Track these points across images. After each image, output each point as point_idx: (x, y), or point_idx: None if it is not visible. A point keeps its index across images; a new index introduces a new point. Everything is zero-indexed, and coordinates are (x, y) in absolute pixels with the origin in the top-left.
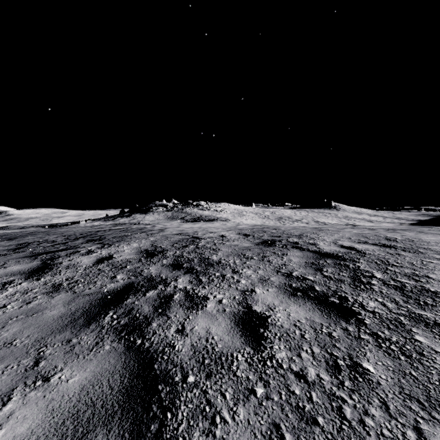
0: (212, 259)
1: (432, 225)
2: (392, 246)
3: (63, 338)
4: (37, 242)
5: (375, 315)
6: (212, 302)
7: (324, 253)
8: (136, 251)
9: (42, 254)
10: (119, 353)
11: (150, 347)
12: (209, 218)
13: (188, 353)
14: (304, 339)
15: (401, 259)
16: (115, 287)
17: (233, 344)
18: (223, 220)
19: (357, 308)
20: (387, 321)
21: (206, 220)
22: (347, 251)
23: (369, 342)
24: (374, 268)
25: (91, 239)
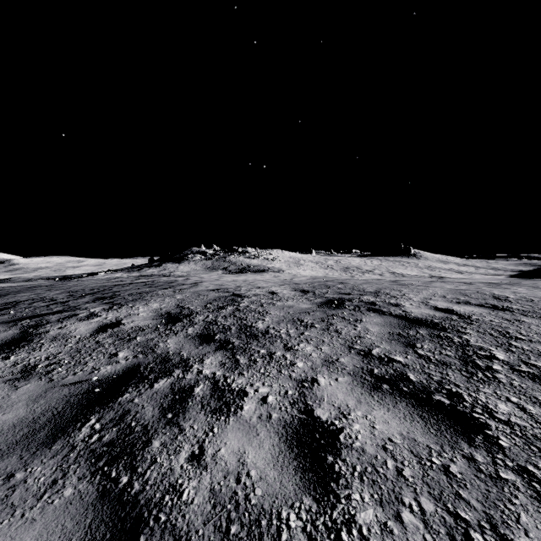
0: (256, 327)
1: (538, 277)
2: (505, 308)
3: (2, 470)
4: (30, 300)
5: (513, 430)
6: (251, 400)
7: (413, 319)
8: (154, 315)
9: (26, 319)
10: (85, 505)
11: (141, 493)
12: (258, 268)
13: (202, 509)
14: (403, 479)
15: (525, 328)
16: (112, 372)
17: (282, 488)
18: (275, 271)
19: (480, 415)
20: (537, 442)
21: (254, 271)
22: (445, 316)
23: (518, 487)
24: (490, 343)
25: (101, 297)
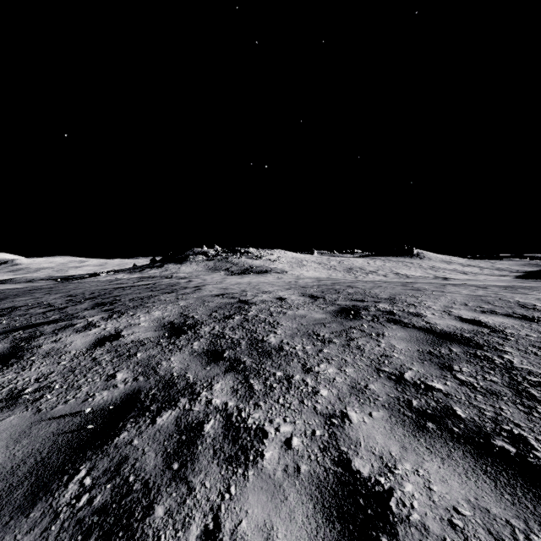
0: (268, 342)
1: None
2: (537, 319)
3: None
4: (27, 306)
5: None
6: (272, 444)
7: (440, 332)
8: (156, 325)
9: (19, 330)
10: None
11: None
12: (260, 269)
13: None
14: None
15: None
16: (108, 400)
17: None
18: (278, 272)
19: None
20: None
21: (257, 272)
22: (475, 330)
23: None
24: (539, 365)
25: (101, 302)
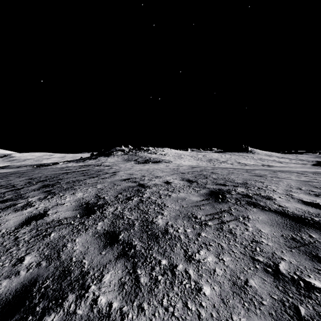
0: (156, 224)
1: None
2: None
3: None
4: None
5: None
6: None
7: (293, 216)
8: (76, 205)
9: None
10: None
11: None
12: (156, 160)
13: None
14: None
15: None
16: (2, 294)
17: None
18: (166, 162)
19: None
20: None
21: (153, 161)
22: (320, 213)
23: None
24: None
25: (47, 184)
